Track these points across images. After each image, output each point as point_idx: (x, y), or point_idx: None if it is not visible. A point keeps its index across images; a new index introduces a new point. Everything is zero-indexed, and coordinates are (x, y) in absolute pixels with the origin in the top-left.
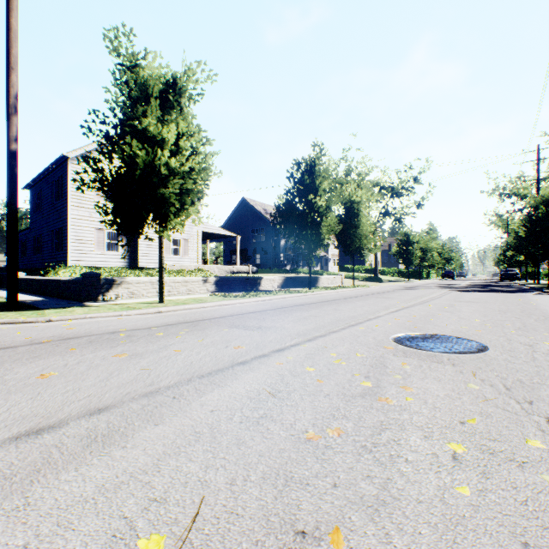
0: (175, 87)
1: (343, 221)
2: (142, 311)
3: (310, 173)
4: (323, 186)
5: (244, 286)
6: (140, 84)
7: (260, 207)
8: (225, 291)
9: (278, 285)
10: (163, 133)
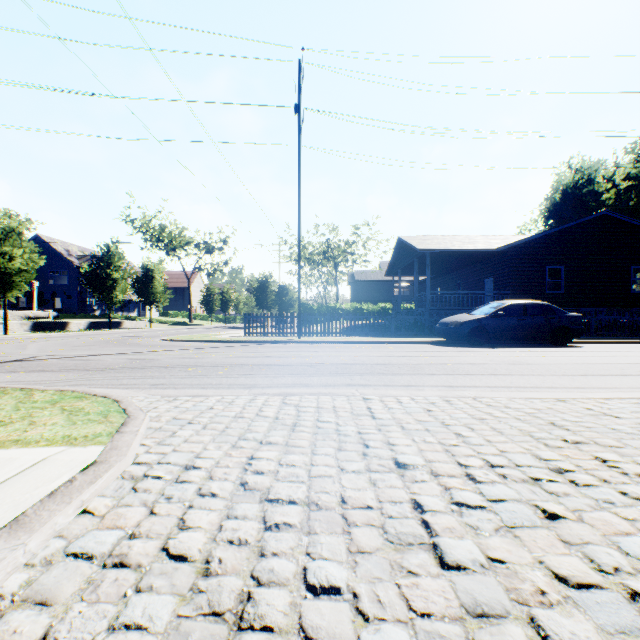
0: (20, 226)
1: (141, 283)
2: (6, 336)
3: (110, 254)
4: (121, 263)
5: (55, 327)
6: (5, 232)
7: (62, 247)
8: (39, 331)
9: (85, 327)
10: (15, 251)
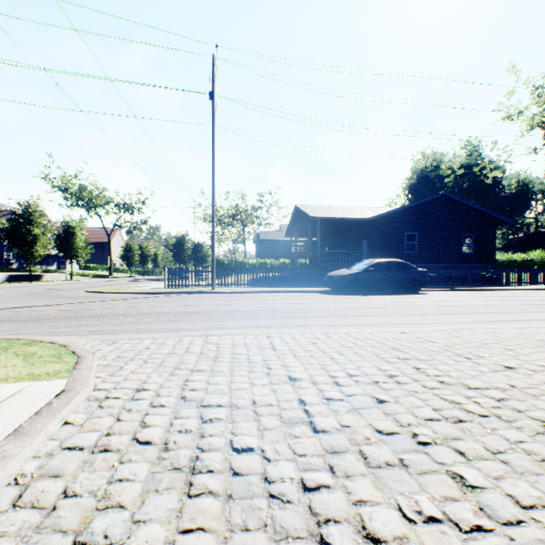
0: None
1: (62, 238)
2: None
3: (30, 211)
4: (42, 220)
5: None
6: None
7: None
8: None
9: (3, 280)
10: None
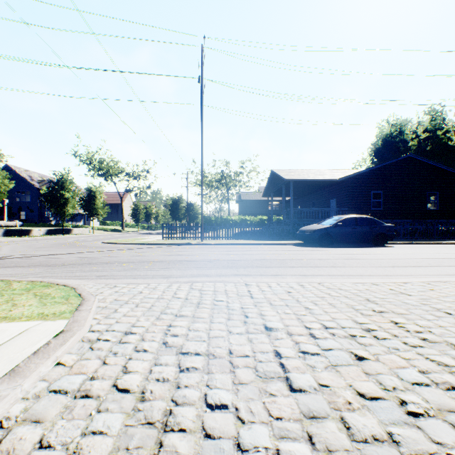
0: None
1: (86, 201)
2: None
3: (63, 180)
4: (71, 186)
5: (21, 233)
6: None
7: (26, 174)
8: (9, 236)
9: (44, 233)
10: None
